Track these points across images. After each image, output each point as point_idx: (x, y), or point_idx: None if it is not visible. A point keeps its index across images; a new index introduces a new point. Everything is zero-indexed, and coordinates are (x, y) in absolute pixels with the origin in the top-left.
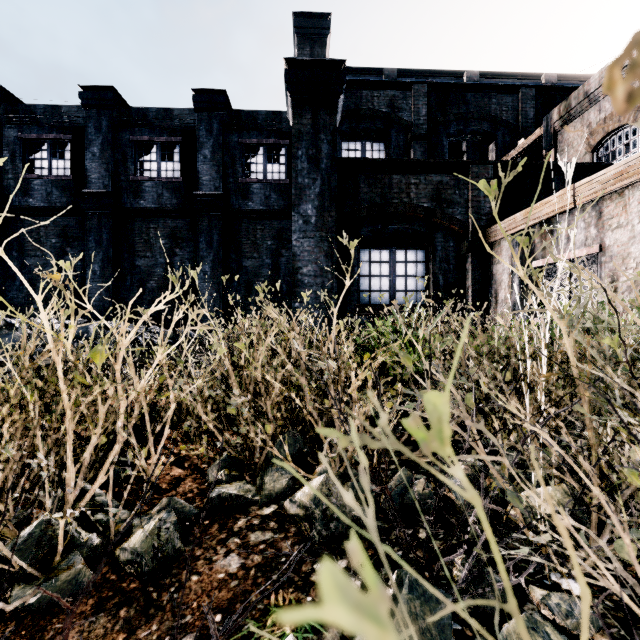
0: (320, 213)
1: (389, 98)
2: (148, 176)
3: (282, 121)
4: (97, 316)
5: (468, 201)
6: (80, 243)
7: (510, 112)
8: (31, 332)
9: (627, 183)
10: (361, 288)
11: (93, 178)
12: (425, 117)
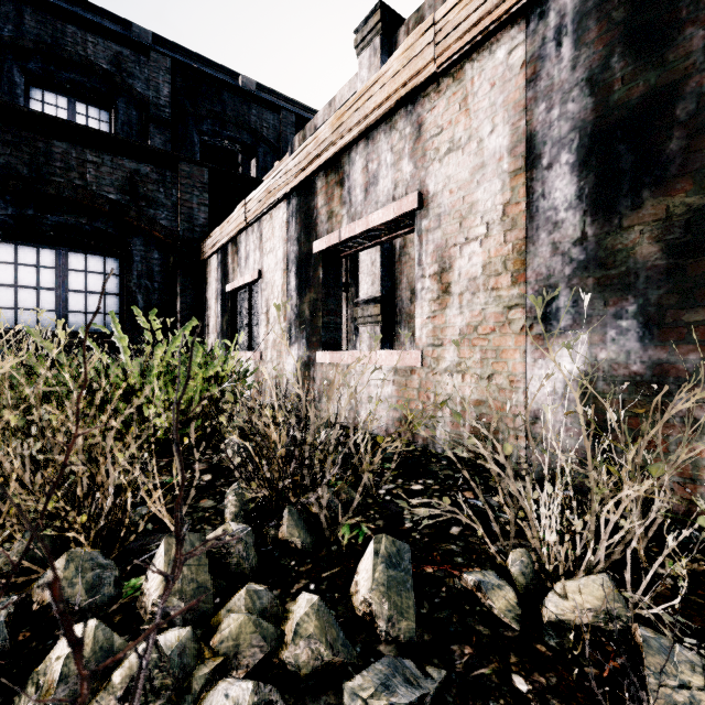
0: None
1: (113, 53)
2: None
3: None
4: None
5: (178, 205)
6: None
7: (271, 131)
8: None
9: (271, 203)
10: None
11: None
12: (168, 98)
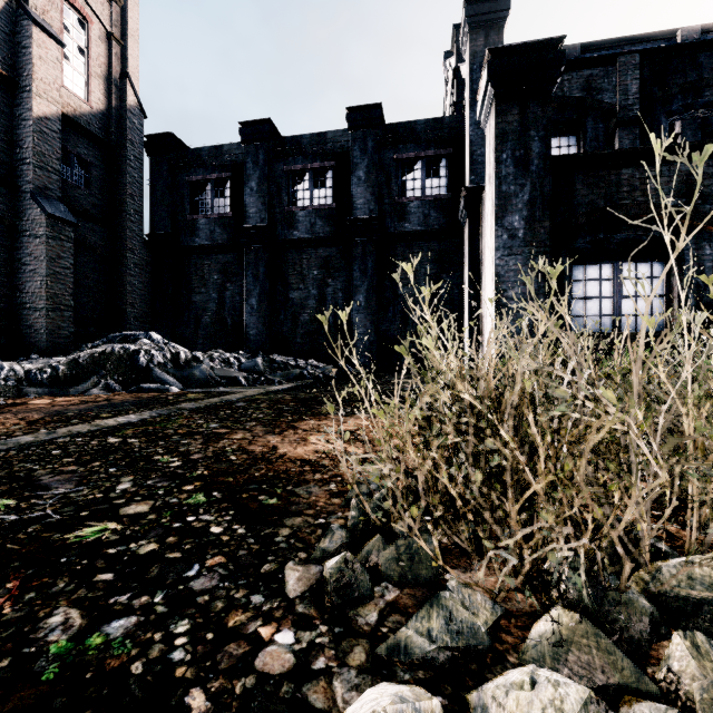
0: (529, 224)
1: (584, 79)
2: (301, 205)
3: (444, 128)
4: (254, 350)
5: None
6: (238, 278)
7: None
8: (213, 365)
9: None
10: (573, 313)
11: (251, 213)
12: (636, 95)
